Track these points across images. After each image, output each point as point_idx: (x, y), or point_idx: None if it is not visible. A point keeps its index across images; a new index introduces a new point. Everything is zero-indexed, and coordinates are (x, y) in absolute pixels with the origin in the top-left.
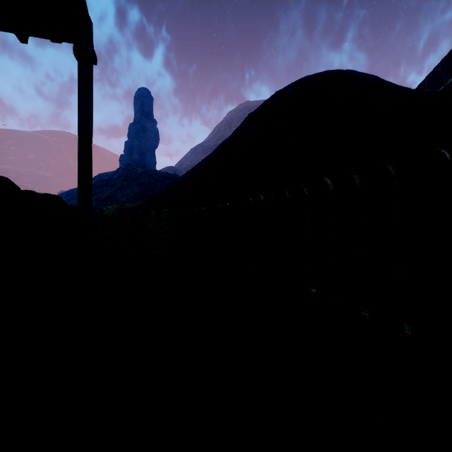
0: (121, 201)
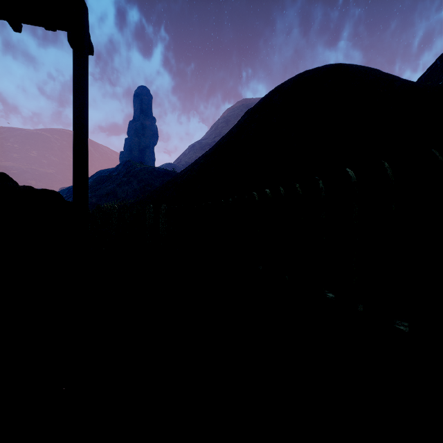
0: (121, 197)
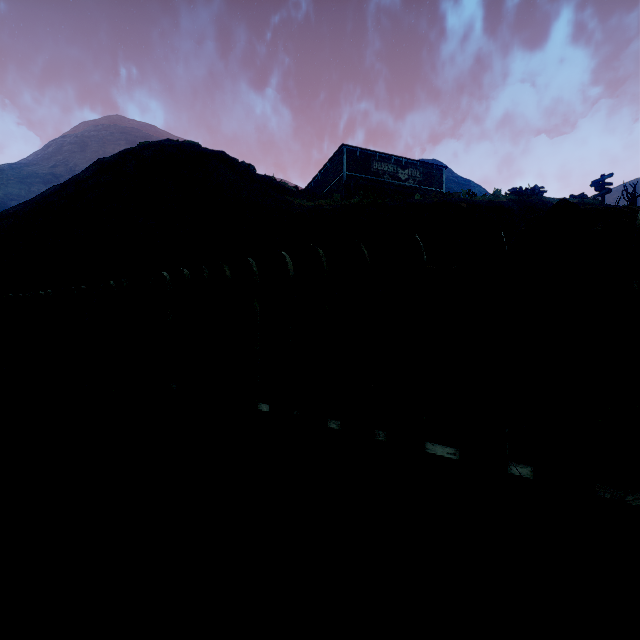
0: None
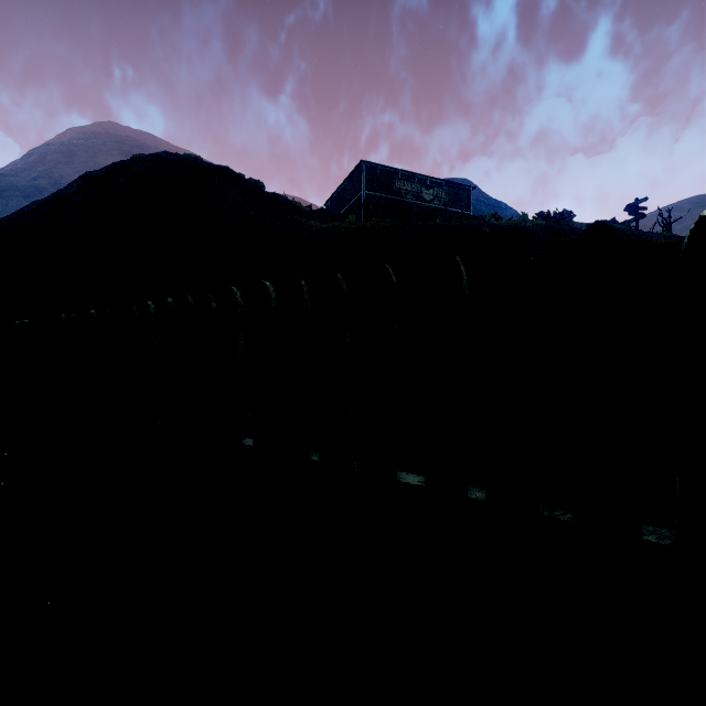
0: None
